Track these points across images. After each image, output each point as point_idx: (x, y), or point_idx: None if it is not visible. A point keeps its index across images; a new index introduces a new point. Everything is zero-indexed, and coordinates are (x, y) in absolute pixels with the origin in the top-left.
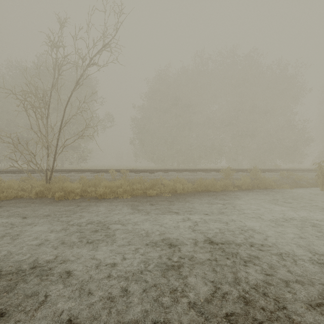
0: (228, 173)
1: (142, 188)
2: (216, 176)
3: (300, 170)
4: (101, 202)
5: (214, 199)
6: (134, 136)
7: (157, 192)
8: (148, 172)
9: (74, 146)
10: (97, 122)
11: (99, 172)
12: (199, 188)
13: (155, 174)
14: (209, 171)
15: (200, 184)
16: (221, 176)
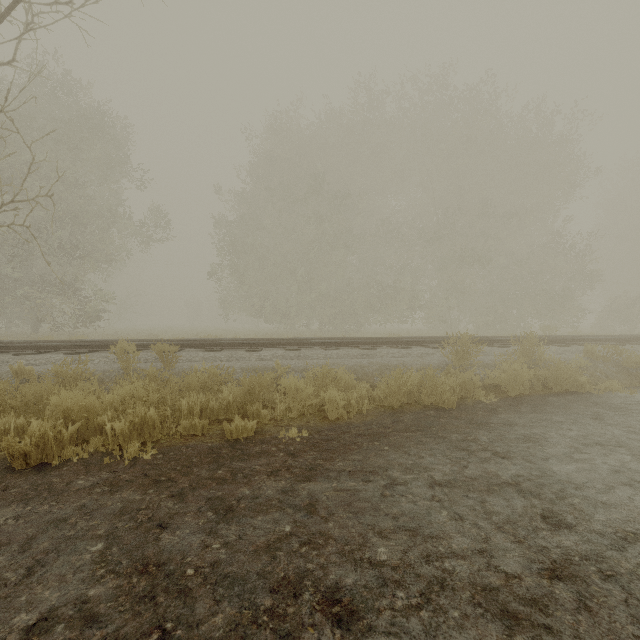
0: (464, 350)
1: (212, 405)
2: (429, 360)
3: (614, 339)
4: (4, 495)
5: (459, 449)
6: (222, 261)
7: (261, 419)
8: (244, 348)
9: (63, 281)
10: (126, 223)
11: (99, 349)
12: (395, 401)
13: (261, 354)
14: (406, 343)
15: (397, 388)
16: (441, 358)
